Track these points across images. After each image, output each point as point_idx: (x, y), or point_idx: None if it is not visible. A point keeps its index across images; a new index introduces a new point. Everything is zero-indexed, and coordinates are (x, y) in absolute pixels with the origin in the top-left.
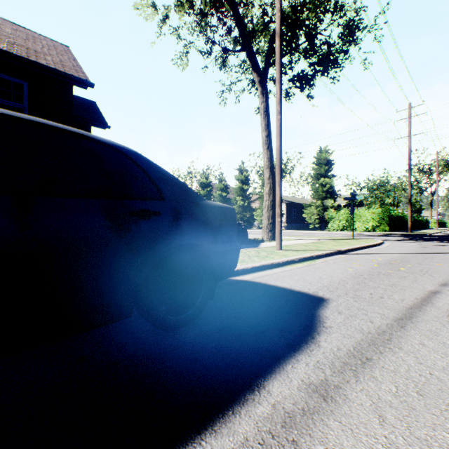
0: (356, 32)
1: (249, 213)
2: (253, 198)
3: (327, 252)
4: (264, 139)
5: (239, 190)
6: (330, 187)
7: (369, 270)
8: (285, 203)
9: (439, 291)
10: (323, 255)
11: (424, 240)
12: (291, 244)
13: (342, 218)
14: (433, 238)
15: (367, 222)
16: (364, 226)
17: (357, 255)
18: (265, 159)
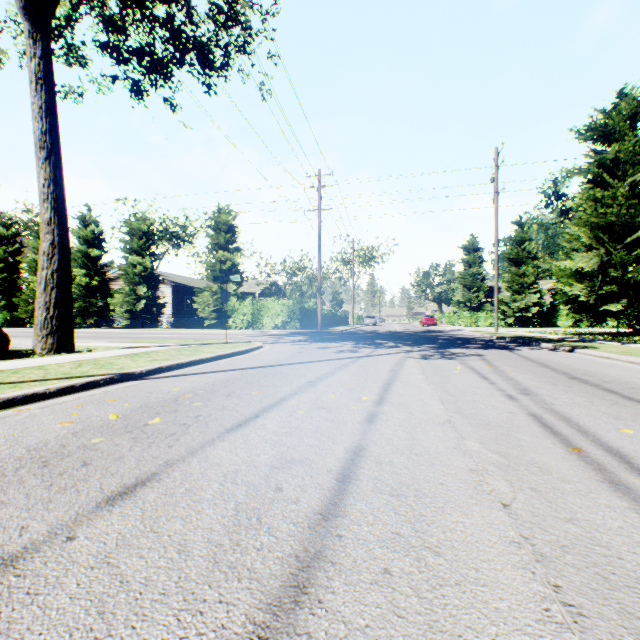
0: (238, 25)
1: (103, 300)
2: (115, 275)
3: (77, 382)
4: (38, 136)
5: (81, 256)
6: (233, 266)
7: (47, 444)
8: (172, 286)
9: (15, 562)
10: (53, 393)
11: (320, 340)
12: (61, 362)
13: (247, 311)
14: (332, 337)
15: (277, 317)
16: (274, 323)
17: (156, 382)
18: (42, 180)
